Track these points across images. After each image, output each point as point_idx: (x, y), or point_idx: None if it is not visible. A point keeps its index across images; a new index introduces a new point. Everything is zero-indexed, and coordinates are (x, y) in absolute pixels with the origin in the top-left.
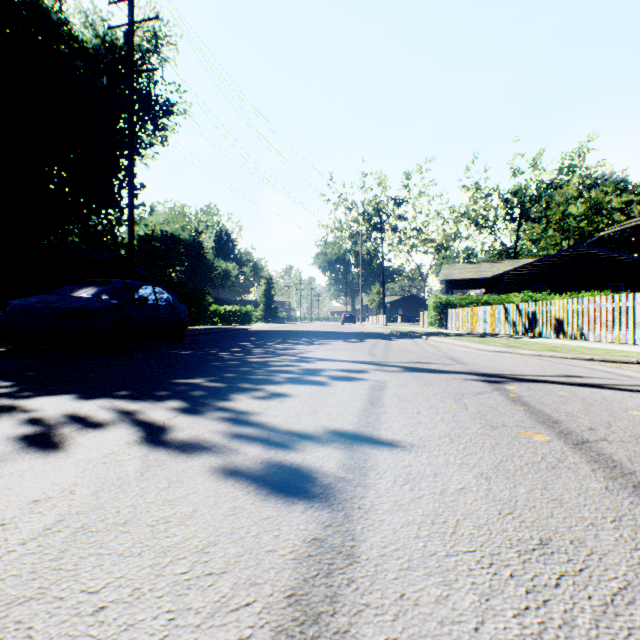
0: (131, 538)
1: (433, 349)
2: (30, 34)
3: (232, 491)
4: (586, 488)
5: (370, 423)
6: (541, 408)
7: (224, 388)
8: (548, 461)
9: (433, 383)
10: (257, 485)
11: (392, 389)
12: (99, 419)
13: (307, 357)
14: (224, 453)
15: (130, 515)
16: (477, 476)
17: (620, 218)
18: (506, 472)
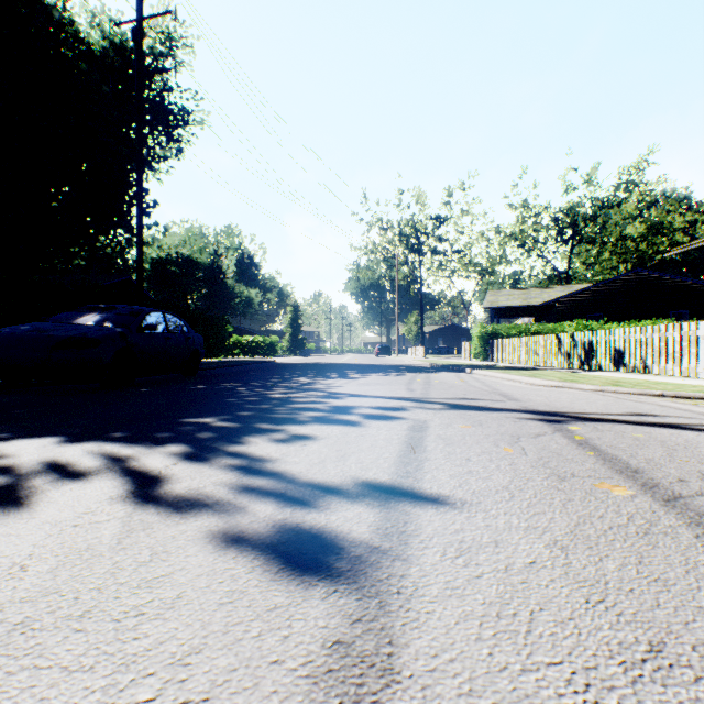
0: (85, 641)
1: (479, 384)
2: (30, 34)
3: (232, 567)
4: (695, 563)
5: (410, 473)
6: (615, 453)
7: (238, 429)
8: (637, 524)
9: (483, 423)
10: (265, 558)
11: (435, 430)
12: (82, 467)
13: (336, 393)
14: (228, 512)
15: (91, 604)
16: (550, 545)
17: (683, 239)
18: (586, 539)
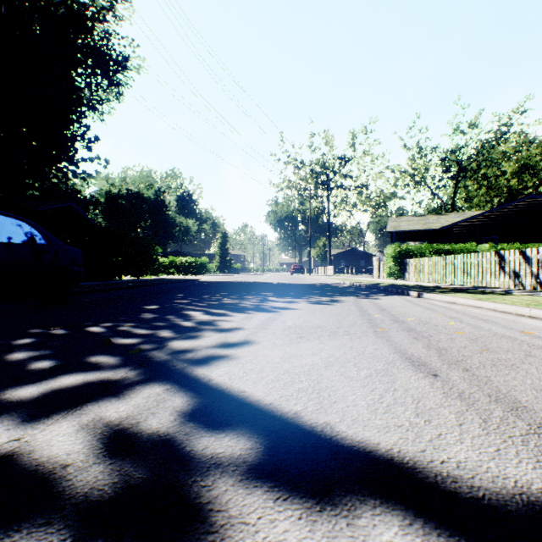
0: None
1: (500, 327)
2: None
3: None
4: None
5: None
6: None
7: None
8: None
9: None
10: None
11: None
12: None
13: (225, 401)
14: None
15: None
16: None
17: None
18: None
